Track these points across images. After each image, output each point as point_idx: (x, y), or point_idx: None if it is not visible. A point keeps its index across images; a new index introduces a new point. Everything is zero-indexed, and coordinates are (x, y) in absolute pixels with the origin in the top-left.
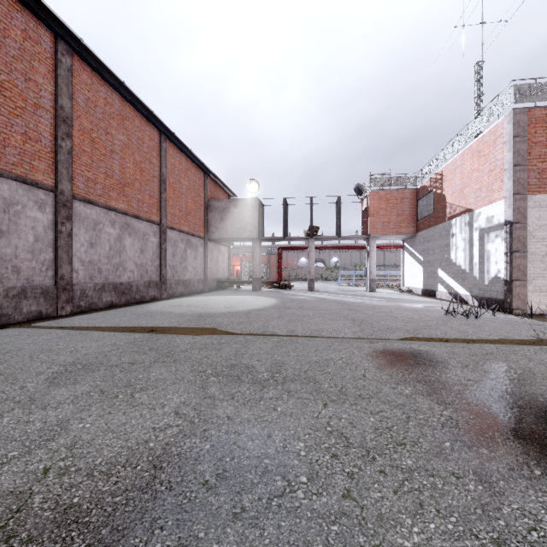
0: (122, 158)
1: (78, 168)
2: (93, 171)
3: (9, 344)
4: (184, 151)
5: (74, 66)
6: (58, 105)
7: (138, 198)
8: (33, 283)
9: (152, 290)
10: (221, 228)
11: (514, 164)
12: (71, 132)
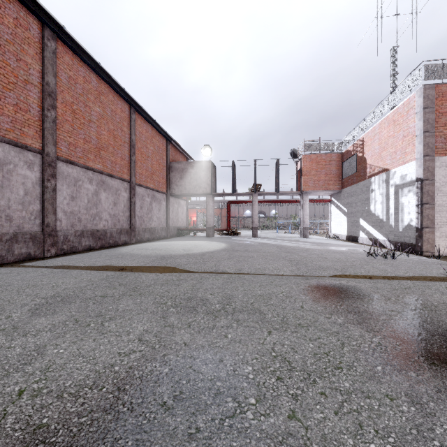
0: (98, 126)
1: (61, 134)
2: (74, 137)
3: (1, 280)
4: (150, 122)
5: (58, 49)
6: (44, 81)
7: (111, 160)
8: (23, 229)
9: (123, 236)
10: (181, 185)
11: (424, 131)
12: (55, 104)
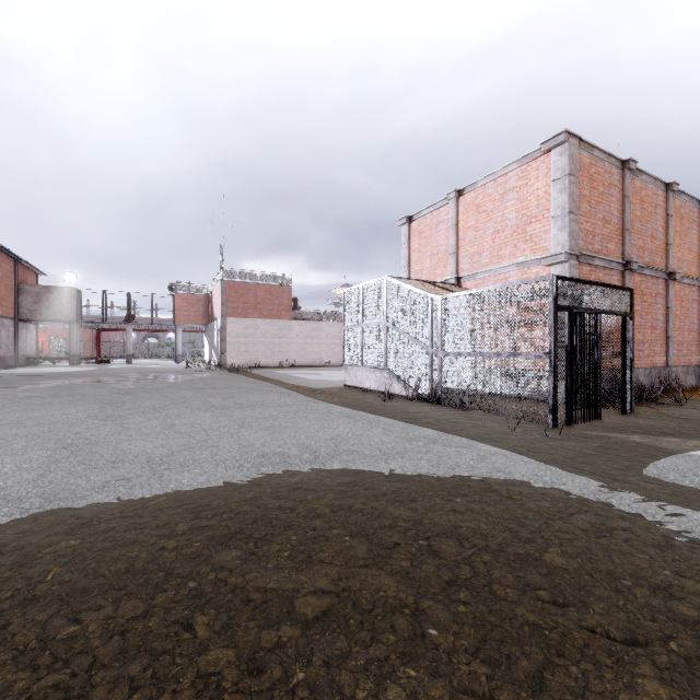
0: None
1: None
2: None
3: None
4: (2, 250)
5: None
6: None
7: None
8: None
9: None
10: (35, 310)
11: (222, 304)
12: None
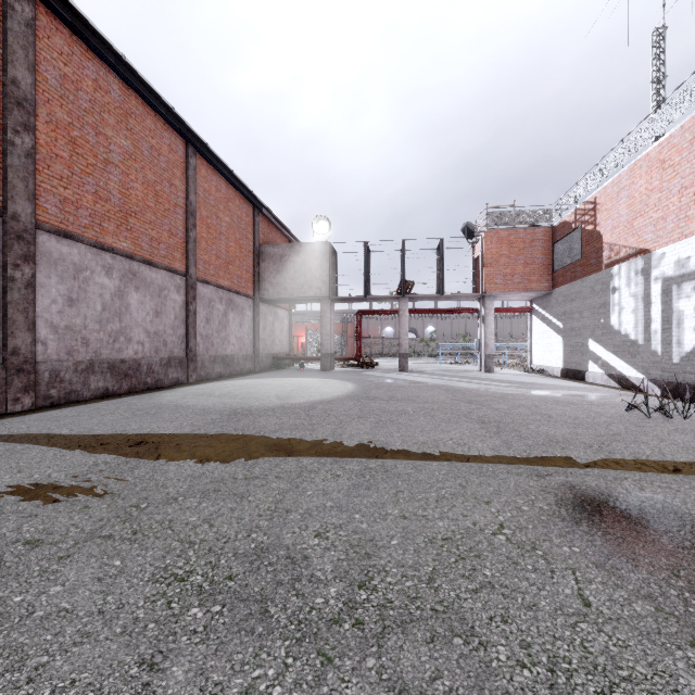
0: (124, 174)
1: (46, 182)
2: (74, 188)
3: None
4: (223, 173)
5: (39, 21)
6: (8, 77)
7: (150, 235)
8: None
9: (174, 370)
10: (278, 284)
11: None
12: (32, 122)
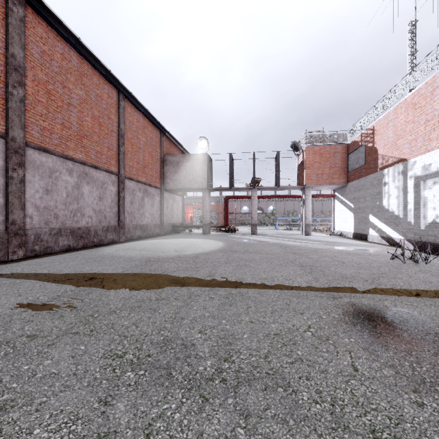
0: (80, 112)
1: (32, 117)
2: (49, 121)
3: None
4: (141, 110)
5: (28, 18)
6: (9, 53)
7: (96, 150)
8: None
9: (110, 234)
10: (175, 180)
11: None
12: (24, 81)
